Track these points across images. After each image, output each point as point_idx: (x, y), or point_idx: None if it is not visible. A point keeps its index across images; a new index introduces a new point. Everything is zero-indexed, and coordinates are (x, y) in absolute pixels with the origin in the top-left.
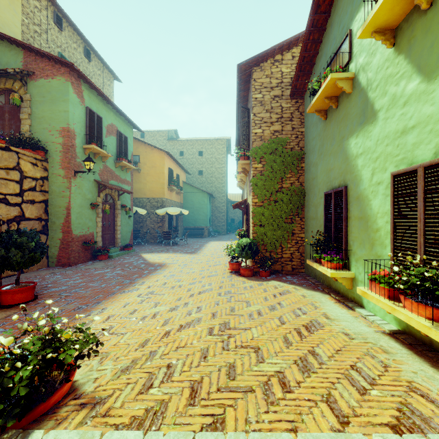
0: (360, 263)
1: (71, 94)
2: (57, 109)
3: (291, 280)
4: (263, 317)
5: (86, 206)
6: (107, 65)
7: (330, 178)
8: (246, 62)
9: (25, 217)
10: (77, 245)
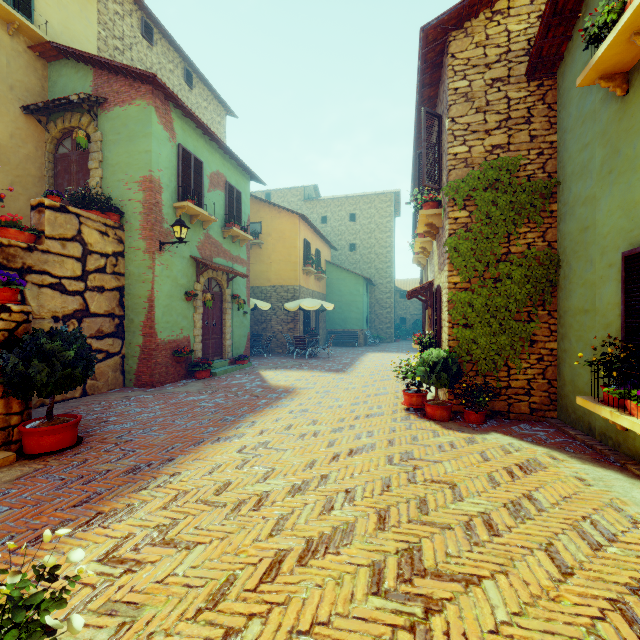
0: None
1: (155, 125)
2: (137, 149)
3: (535, 435)
4: (501, 539)
5: (178, 296)
6: (216, 92)
7: (639, 219)
8: (437, 22)
9: (90, 312)
10: (165, 356)
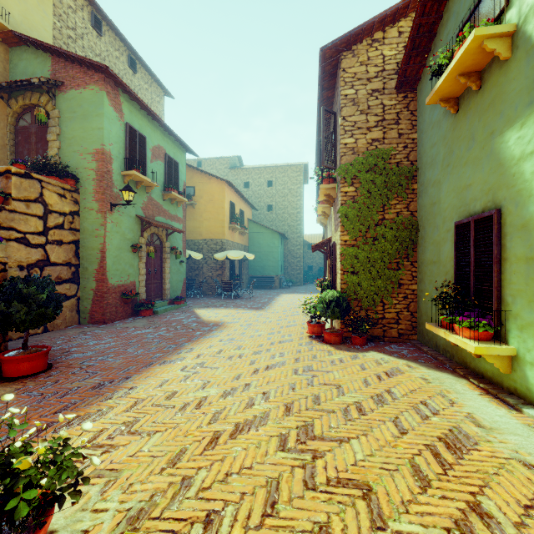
0: (529, 332)
1: (107, 106)
2: (90, 126)
3: (400, 352)
4: (366, 416)
5: (126, 249)
6: (155, 77)
7: (465, 200)
8: (332, 45)
9: (50, 262)
10: (115, 298)
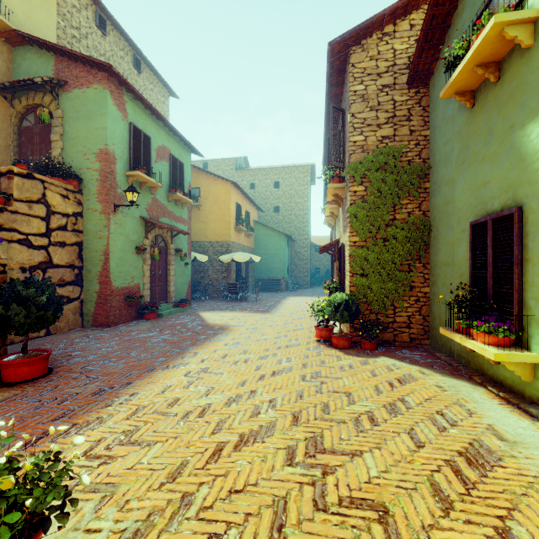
0: None
1: (110, 106)
2: (94, 126)
3: (412, 358)
4: (379, 428)
5: (130, 250)
6: (160, 77)
7: (482, 198)
8: (341, 39)
9: (53, 264)
10: (118, 300)
